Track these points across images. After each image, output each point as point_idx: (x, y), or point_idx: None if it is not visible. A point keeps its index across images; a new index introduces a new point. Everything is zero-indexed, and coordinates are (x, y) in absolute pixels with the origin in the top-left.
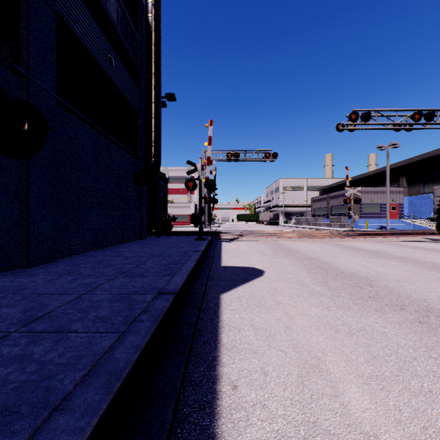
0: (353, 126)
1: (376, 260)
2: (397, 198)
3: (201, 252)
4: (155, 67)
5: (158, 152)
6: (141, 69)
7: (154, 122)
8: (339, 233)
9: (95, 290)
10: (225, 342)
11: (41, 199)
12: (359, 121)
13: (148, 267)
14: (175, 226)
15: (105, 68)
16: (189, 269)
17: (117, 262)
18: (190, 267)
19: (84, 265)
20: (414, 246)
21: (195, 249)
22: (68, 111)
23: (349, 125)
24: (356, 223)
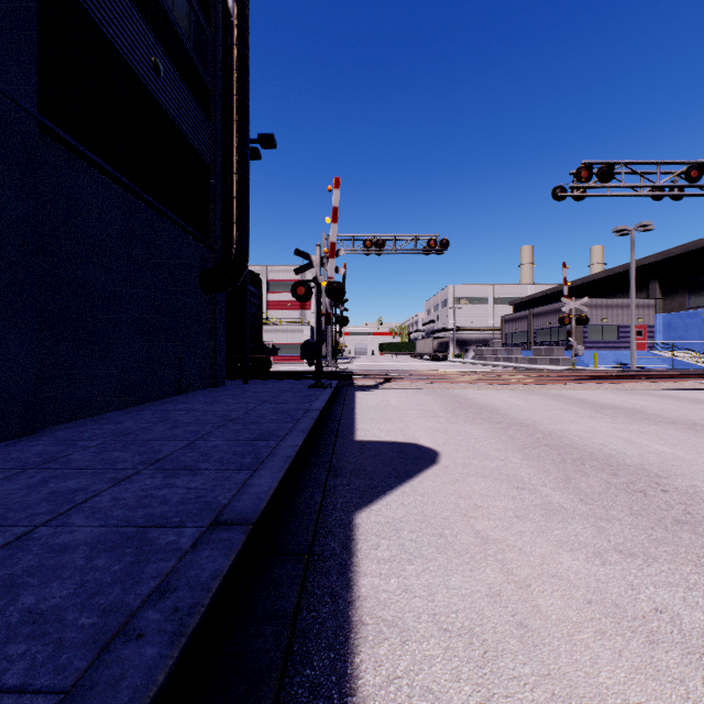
0: (582, 190)
1: (641, 427)
2: (644, 316)
3: (317, 413)
4: (238, 85)
5: (244, 235)
6: (216, 89)
7: (237, 180)
8: (554, 375)
9: (75, 512)
10: (368, 686)
11: (2, 313)
12: (593, 181)
13: (210, 448)
14: (279, 362)
15: (145, 79)
16: (291, 452)
17: (154, 436)
18: (294, 449)
19: (87, 443)
20: (694, 399)
21: (308, 405)
22: (66, 147)
23: (575, 189)
24: (578, 357)
